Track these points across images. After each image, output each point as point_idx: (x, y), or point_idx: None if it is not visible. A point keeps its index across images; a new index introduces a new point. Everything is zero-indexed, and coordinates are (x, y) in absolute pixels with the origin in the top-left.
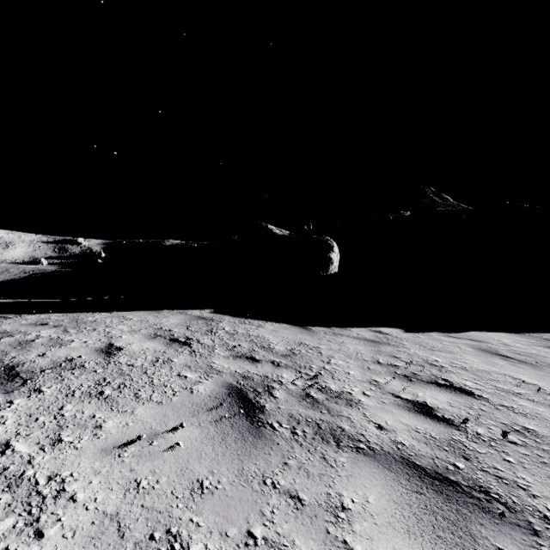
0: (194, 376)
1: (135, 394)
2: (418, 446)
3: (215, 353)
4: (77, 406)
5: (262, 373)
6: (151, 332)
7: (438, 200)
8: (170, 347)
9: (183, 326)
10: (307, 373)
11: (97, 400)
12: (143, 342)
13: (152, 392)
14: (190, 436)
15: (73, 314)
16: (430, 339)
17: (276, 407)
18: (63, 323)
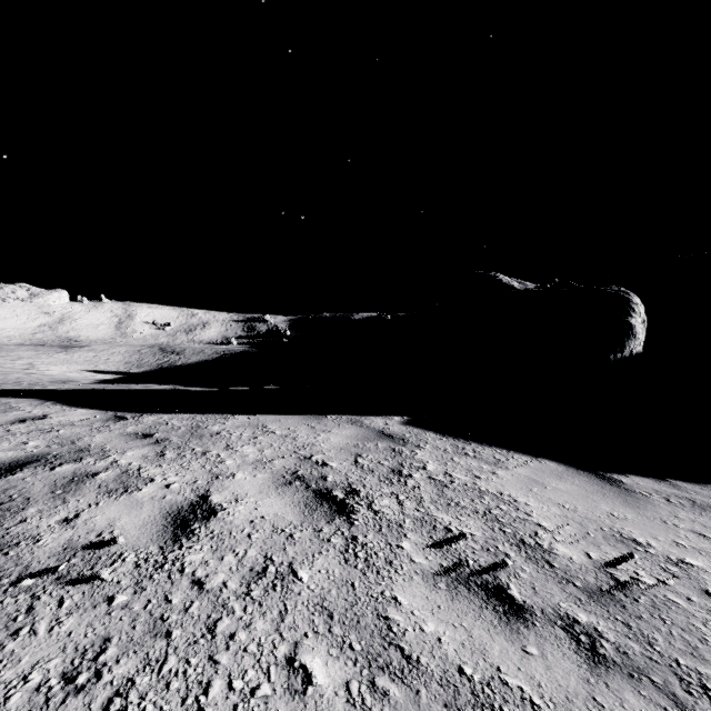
0: (331, 682)
1: None
2: None
3: (401, 556)
4: None
5: (553, 702)
6: (290, 466)
7: None
8: (308, 519)
9: (349, 453)
10: None
11: None
12: (262, 495)
13: None
14: None
15: (203, 416)
16: None
17: None
18: (172, 435)
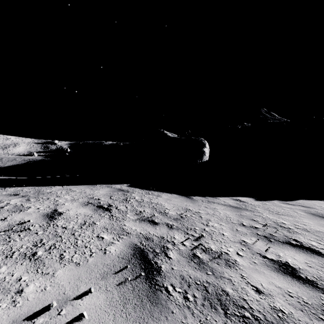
0: (109, 238)
1: (60, 255)
2: (296, 314)
3: (126, 217)
4: (10, 268)
5: (159, 234)
6: (85, 200)
7: (269, 116)
8: (96, 212)
9: (108, 196)
10: (192, 234)
11: (29, 261)
12: (78, 208)
13: (74, 253)
14: (96, 302)
15: (39, 187)
16: (274, 205)
17: (170, 268)
18: (29, 194)
